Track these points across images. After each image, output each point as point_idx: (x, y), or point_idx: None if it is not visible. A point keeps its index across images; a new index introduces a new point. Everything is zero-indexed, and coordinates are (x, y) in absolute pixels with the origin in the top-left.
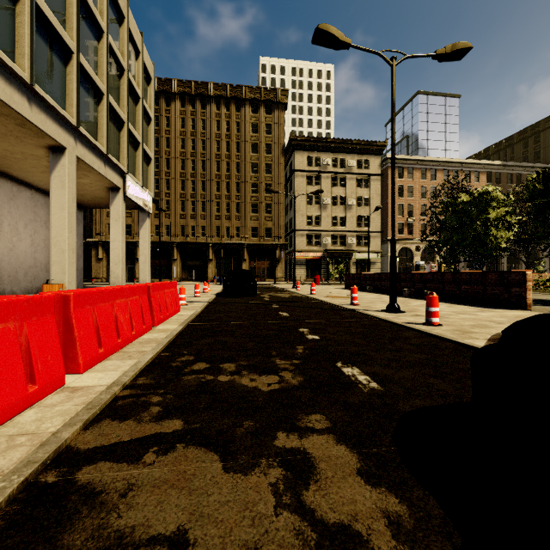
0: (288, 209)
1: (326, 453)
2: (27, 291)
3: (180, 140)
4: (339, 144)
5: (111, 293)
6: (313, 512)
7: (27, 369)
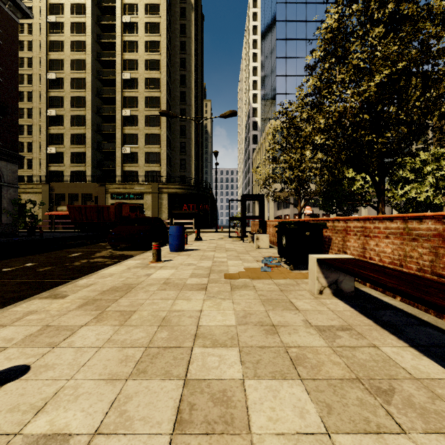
0: None
1: None
2: None
3: None
4: None
5: None
6: None
7: None
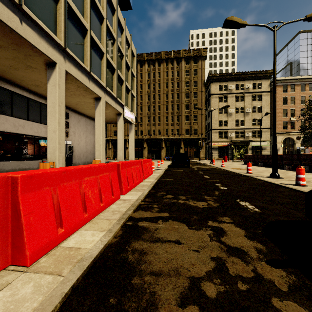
0: (207, 117)
1: (230, 229)
2: (83, 163)
3: (147, 85)
4: (240, 75)
5: (130, 163)
6: (225, 243)
7: (111, 190)
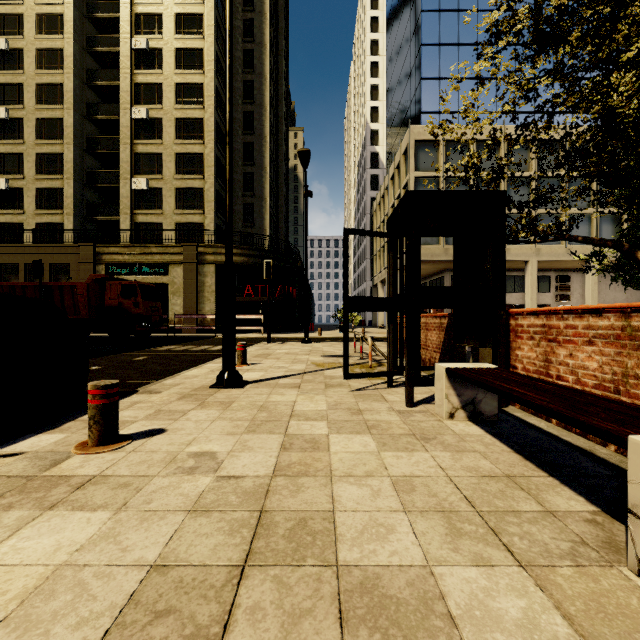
0: None
1: None
2: None
3: None
4: None
5: None
6: None
7: None
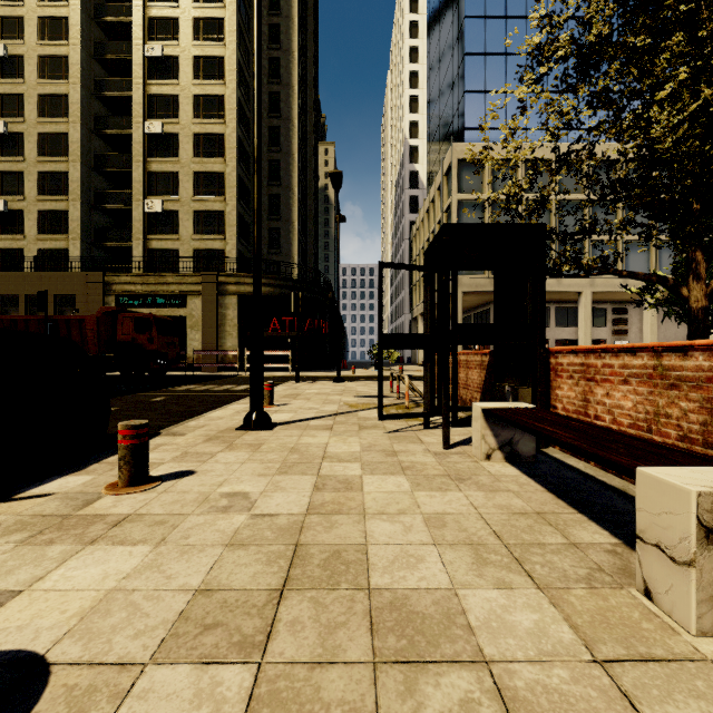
0: None
1: None
2: None
3: None
4: None
5: None
6: None
7: None
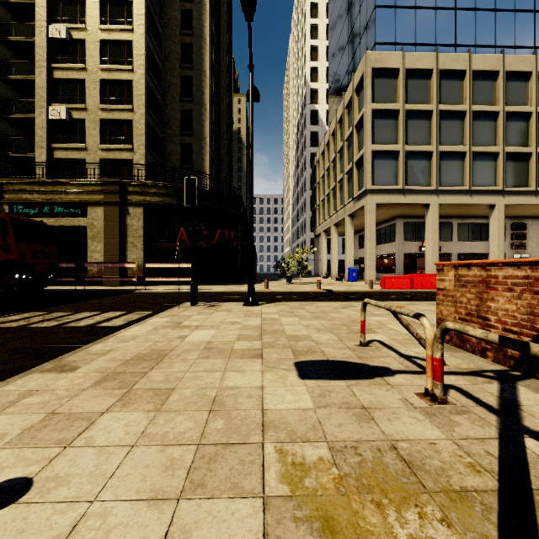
0: None
1: None
2: None
3: None
4: None
5: None
6: None
7: None
